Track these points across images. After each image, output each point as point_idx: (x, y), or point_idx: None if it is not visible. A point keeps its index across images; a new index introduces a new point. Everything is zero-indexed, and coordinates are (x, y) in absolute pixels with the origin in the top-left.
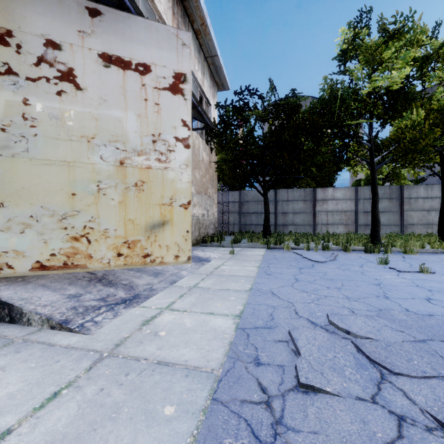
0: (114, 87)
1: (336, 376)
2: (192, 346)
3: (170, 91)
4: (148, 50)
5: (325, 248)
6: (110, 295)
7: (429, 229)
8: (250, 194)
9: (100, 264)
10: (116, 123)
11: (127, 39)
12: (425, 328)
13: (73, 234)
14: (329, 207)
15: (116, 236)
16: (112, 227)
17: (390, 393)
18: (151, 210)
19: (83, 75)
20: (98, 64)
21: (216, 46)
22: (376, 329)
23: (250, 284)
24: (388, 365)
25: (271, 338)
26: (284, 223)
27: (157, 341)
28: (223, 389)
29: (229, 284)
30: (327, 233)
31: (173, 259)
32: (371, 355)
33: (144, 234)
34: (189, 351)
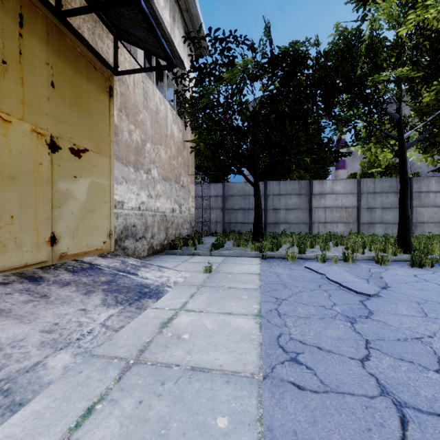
0: None
1: None
2: None
3: None
4: None
5: (347, 258)
6: None
7: None
8: (236, 187)
9: None
10: None
11: None
12: None
13: None
14: (327, 203)
15: None
16: None
17: None
18: None
19: None
20: None
21: None
22: None
23: None
24: None
25: None
26: (275, 220)
27: None
28: None
29: None
30: (330, 233)
31: None
32: None
33: None
34: None
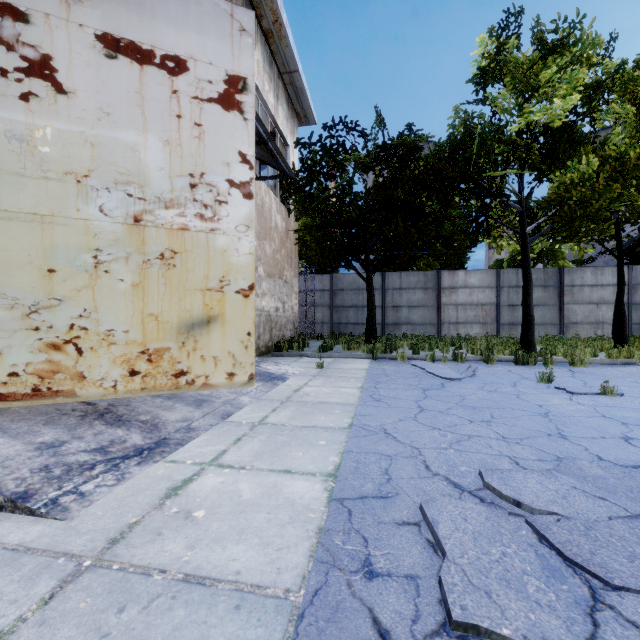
0: (123, 91)
1: (513, 598)
2: (251, 539)
3: (220, 104)
4: (183, 34)
5: (457, 358)
6: (116, 442)
7: (598, 330)
8: (347, 279)
9: (99, 389)
10: (127, 152)
11: (146, 14)
12: (639, 492)
13: (50, 339)
14: (459, 299)
15: (127, 341)
16: (120, 326)
17: (617, 632)
18: (188, 299)
19: (69, 69)
20: (95, 52)
21: (297, 57)
22: (561, 495)
23: (349, 417)
24: (599, 571)
25: (390, 519)
26: (395, 321)
27: (187, 531)
28: (307, 638)
29: (317, 417)
30: (458, 336)
31: (225, 379)
32: (566, 549)
33: (176, 338)
34: (244, 550)
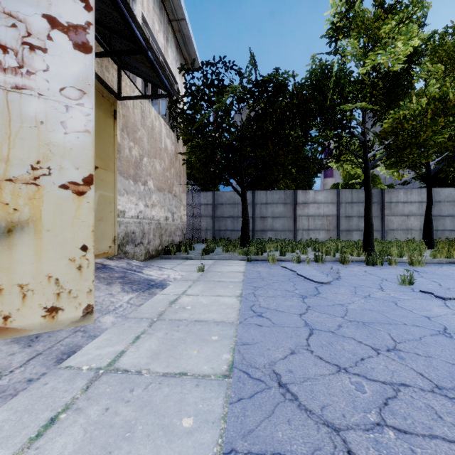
0: None
1: None
2: None
3: None
4: None
5: (318, 260)
6: None
7: (408, 235)
8: (225, 196)
9: None
10: None
11: None
12: None
13: None
14: (310, 211)
15: None
16: None
17: None
18: None
19: None
20: None
21: (183, 6)
22: None
23: (228, 350)
24: None
25: None
26: (262, 228)
27: None
28: None
29: (188, 350)
30: (311, 240)
31: (42, 318)
32: None
33: None
34: None
